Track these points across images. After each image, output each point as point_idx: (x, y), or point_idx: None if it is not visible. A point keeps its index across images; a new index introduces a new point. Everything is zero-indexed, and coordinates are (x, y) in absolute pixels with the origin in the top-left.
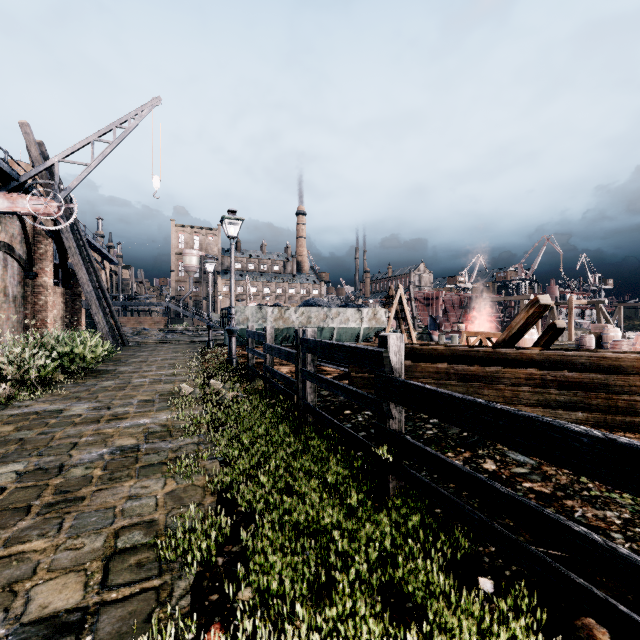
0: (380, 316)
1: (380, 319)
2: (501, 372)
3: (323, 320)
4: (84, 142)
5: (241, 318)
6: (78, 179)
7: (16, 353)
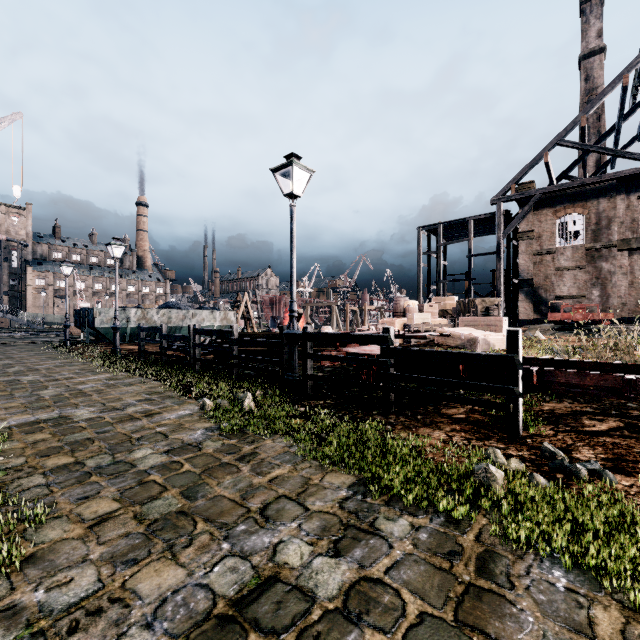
0: (230, 317)
1: (230, 319)
2: None
3: (182, 320)
4: None
5: (105, 318)
6: None
7: None
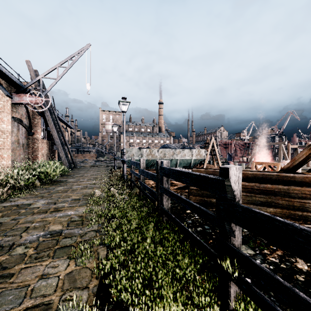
0: (202, 153)
1: (202, 155)
2: (291, 189)
3: (172, 155)
4: (54, 68)
5: (130, 154)
6: (51, 86)
7: (16, 172)
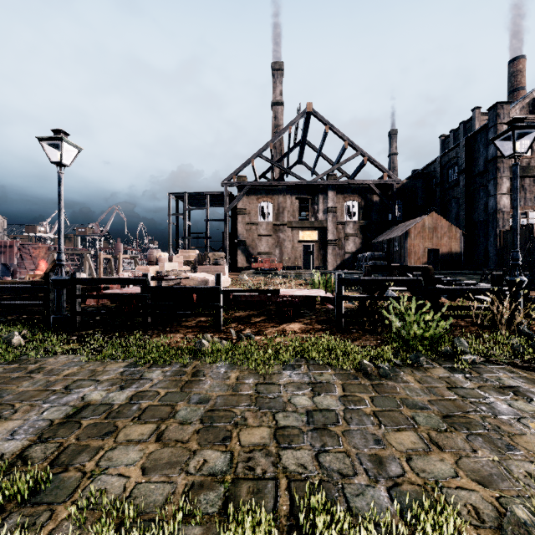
0: None
1: None
2: None
3: None
4: None
5: None
6: None
7: None
